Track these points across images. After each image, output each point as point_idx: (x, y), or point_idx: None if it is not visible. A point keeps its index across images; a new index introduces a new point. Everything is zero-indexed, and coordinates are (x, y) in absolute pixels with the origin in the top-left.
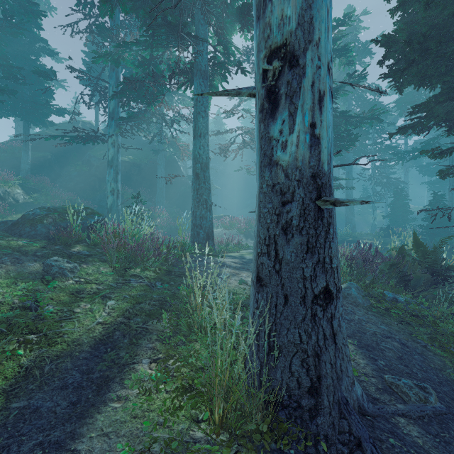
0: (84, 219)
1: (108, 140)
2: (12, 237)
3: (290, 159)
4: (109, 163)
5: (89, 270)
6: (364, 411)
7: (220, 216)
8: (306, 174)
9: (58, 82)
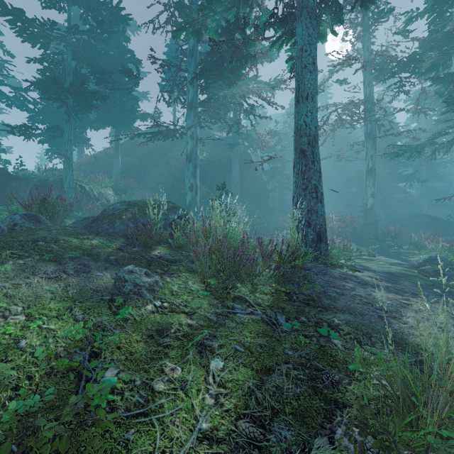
0: (165, 214)
1: (187, 132)
2: (88, 236)
3: None
4: (188, 157)
5: (173, 287)
6: None
7: None
8: None
9: (143, 95)
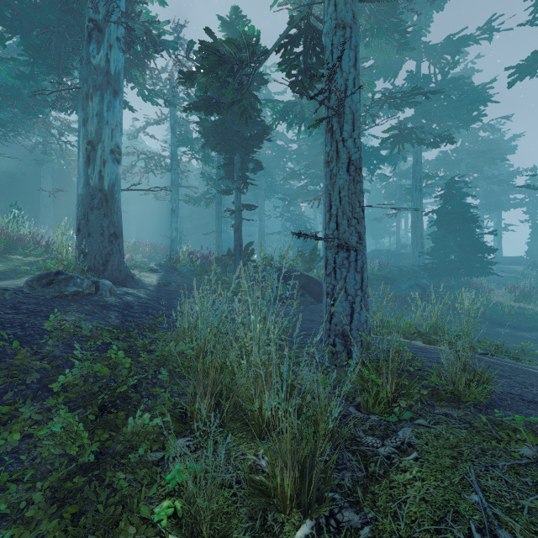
0: None
1: None
2: None
3: (96, 184)
4: None
5: None
6: (133, 283)
7: (126, 241)
8: (102, 190)
9: None
